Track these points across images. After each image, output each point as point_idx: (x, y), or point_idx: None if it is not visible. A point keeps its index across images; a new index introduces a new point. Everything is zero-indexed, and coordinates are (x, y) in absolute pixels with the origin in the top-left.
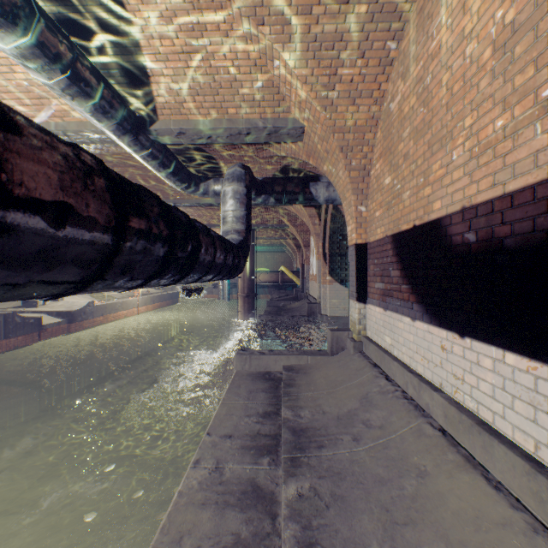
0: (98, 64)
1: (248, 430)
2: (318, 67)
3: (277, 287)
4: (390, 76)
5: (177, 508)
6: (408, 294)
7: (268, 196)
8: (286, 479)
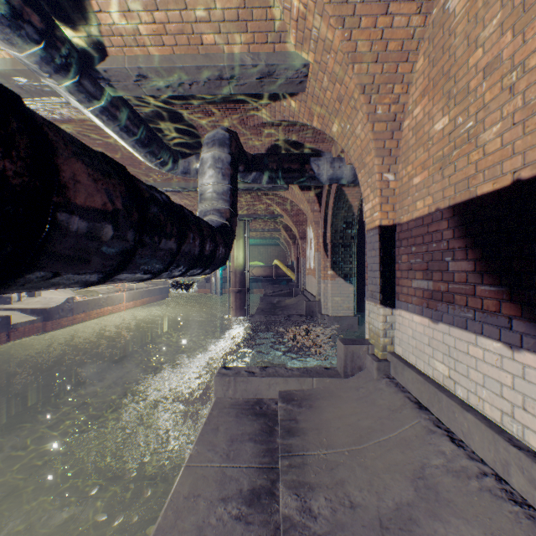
0: None
1: None
2: None
3: (271, 281)
4: None
5: None
6: (496, 302)
7: (260, 174)
8: None
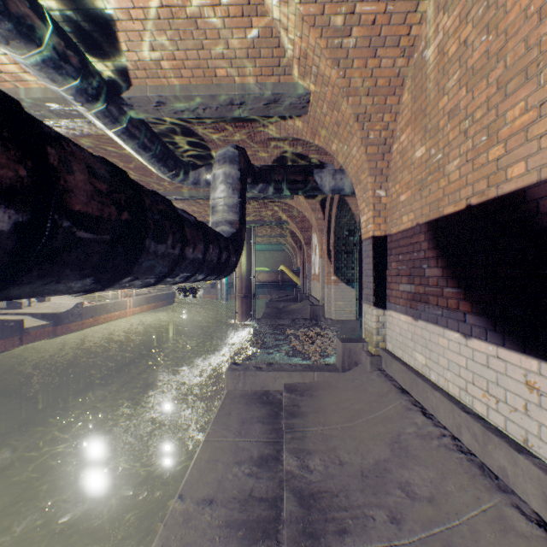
0: (46, 2)
1: (237, 489)
2: (331, 1)
3: (277, 287)
4: (424, 15)
5: None
6: (456, 301)
7: (266, 185)
8: None
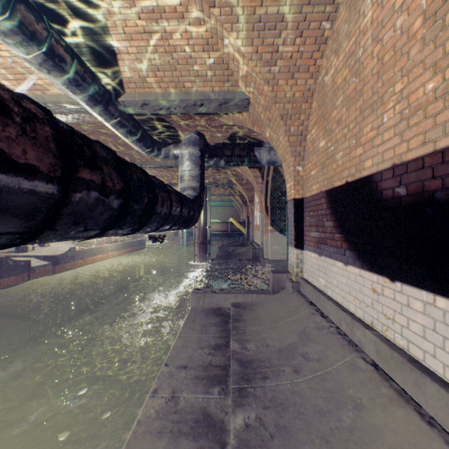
0: (72, 43)
1: (201, 361)
2: (262, 45)
3: (227, 235)
4: (324, 53)
5: (135, 436)
6: (340, 242)
7: (219, 159)
8: (234, 409)
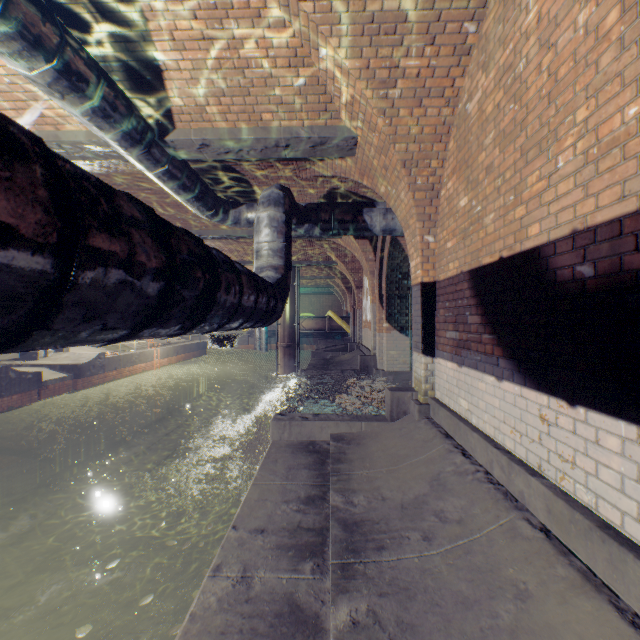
0: (97, 55)
1: (286, 522)
2: (376, 57)
3: (324, 335)
4: (466, 69)
5: (187, 639)
6: (491, 347)
7: (312, 225)
8: (335, 598)
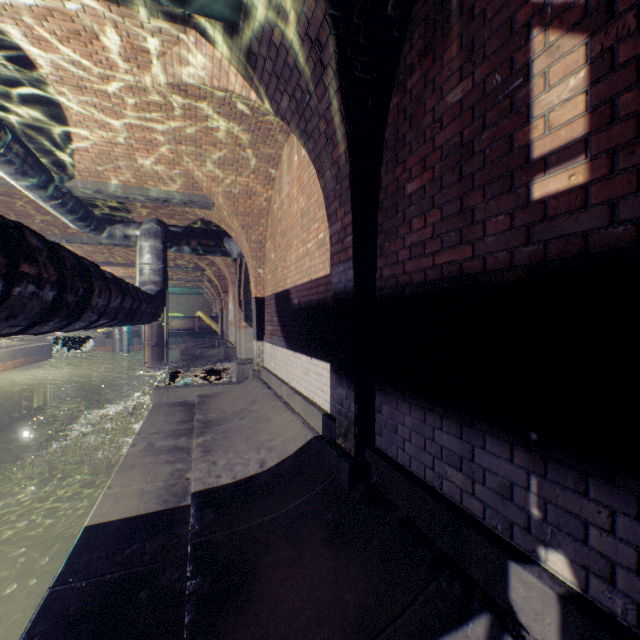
0: (21, 134)
1: (170, 429)
2: (224, 173)
3: (194, 335)
4: (274, 187)
5: (127, 459)
6: (280, 333)
7: (184, 247)
8: (197, 438)
